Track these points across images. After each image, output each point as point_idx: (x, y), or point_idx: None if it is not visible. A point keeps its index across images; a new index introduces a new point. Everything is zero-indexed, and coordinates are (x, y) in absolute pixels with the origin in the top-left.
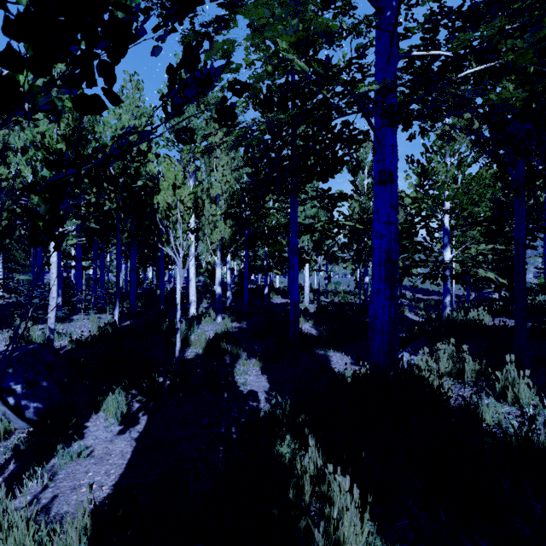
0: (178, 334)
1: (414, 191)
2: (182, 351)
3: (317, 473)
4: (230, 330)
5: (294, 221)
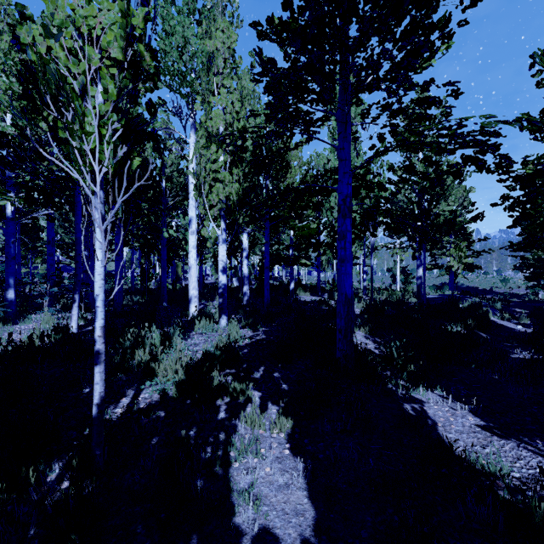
0: (98, 366)
1: None
2: (137, 389)
3: None
4: (236, 343)
5: (345, 156)
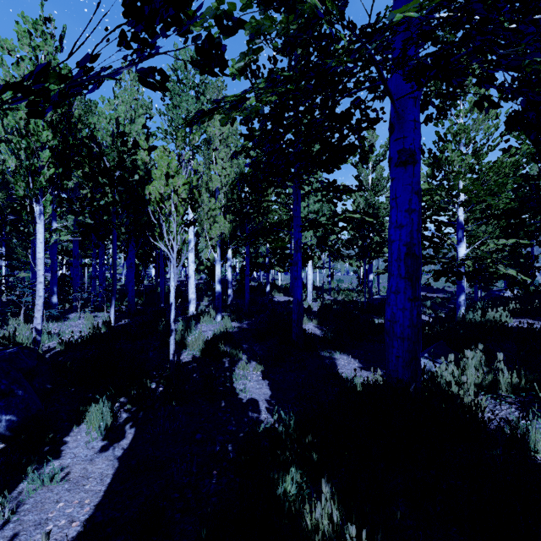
0: (172, 336)
1: (425, 182)
2: (178, 354)
3: (331, 523)
4: (230, 330)
5: (297, 215)
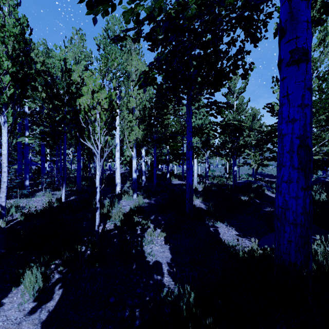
0: (97, 212)
1: None
2: (104, 223)
3: None
4: (142, 205)
5: (189, 124)
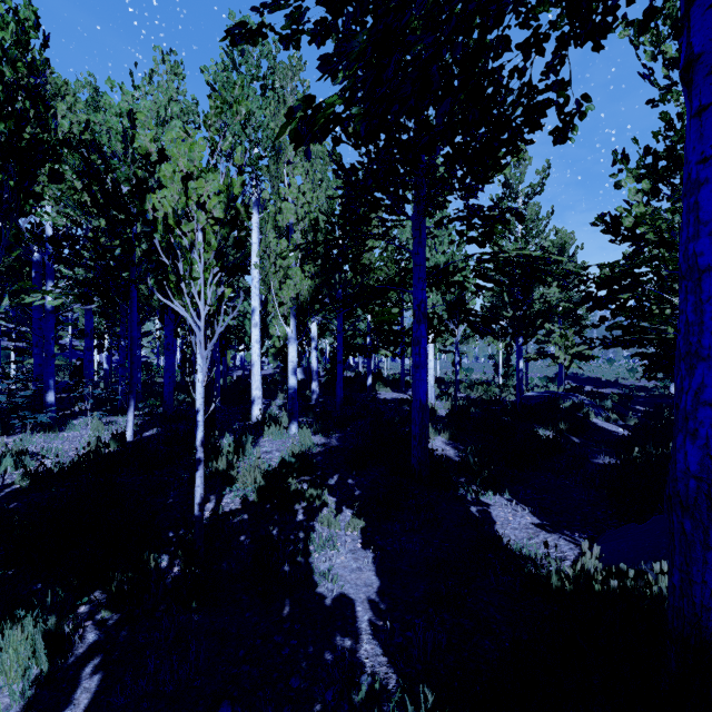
0: (199, 472)
1: (641, 203)
2: (218, 495)
3: None
4: (309, 451)
5: (420, 262)
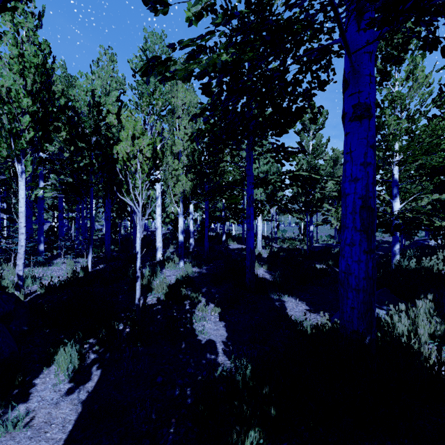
0: (138, 282)
1: None
2: (145, 297)
3: None
4: (191, 275)
5: (250, 174)
